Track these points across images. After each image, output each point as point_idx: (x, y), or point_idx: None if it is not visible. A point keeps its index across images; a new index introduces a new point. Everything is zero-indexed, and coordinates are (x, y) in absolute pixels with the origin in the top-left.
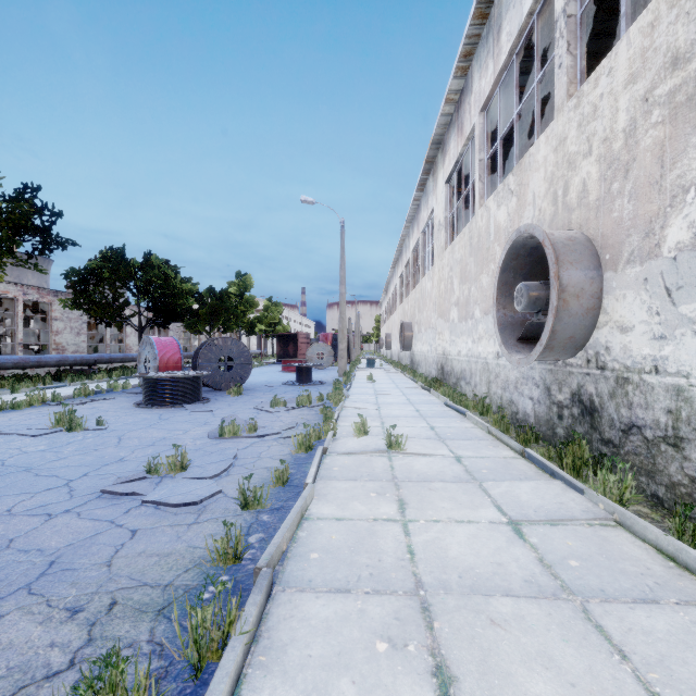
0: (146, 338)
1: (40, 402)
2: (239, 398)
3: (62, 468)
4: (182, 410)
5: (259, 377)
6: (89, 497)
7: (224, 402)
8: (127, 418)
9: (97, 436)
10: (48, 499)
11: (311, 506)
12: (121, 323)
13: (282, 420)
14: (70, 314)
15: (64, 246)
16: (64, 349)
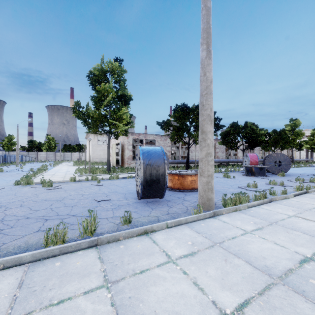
0: (245, 154)
1: (217, 172)
2: (282, 177)
3: (228, 183)
4: (257, 178)
5: (298, 171)
6: (235, 187)
7: (275, 177)
8: (240, 177)
9: (233, 180)
10: (228, 186)
11: (290, 198)
12: (236, 148)
13: (297, 184)
14: (220, 146)
15: (222, 128)
16: (219, 158)
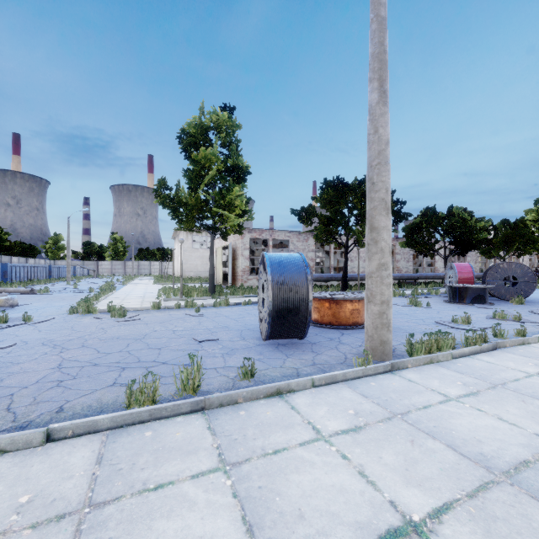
0: (449, 264)
1: (398, 295)
2: (519, 306)
3: (418, 316)
4: (472, 306)
5: None
6: (430, 323)
7: (504, 306)
8: (440, 306)
9: (427, 310)
10: (417, 321)
11: (532, 344)
12: (432, 254)
13: None
14: (403, 250)
15: (406, 218)
16: (401, 270)
